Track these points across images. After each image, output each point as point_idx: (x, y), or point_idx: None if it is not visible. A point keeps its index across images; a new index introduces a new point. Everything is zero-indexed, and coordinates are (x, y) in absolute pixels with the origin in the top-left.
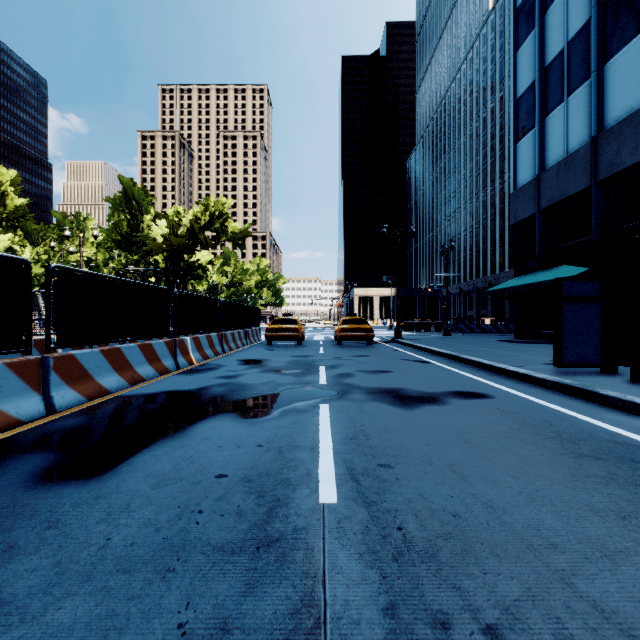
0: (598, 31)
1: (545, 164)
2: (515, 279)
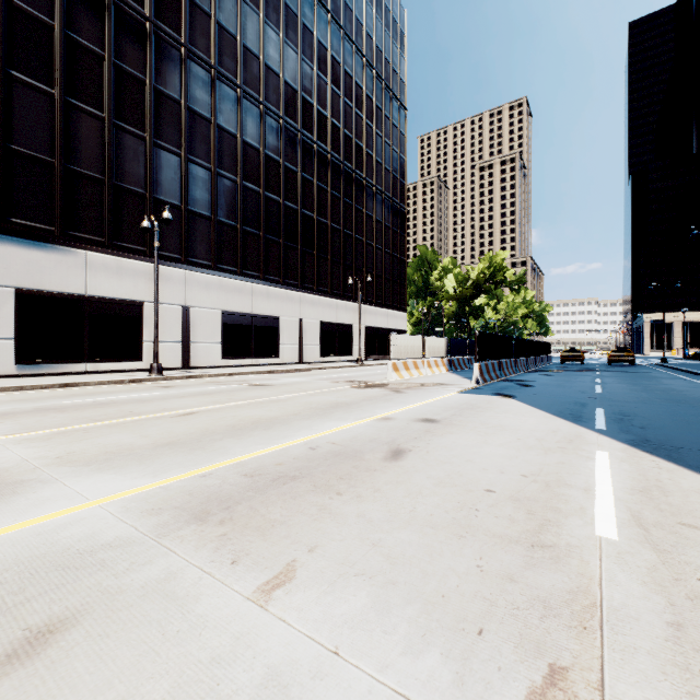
0: None
1: None
2: None
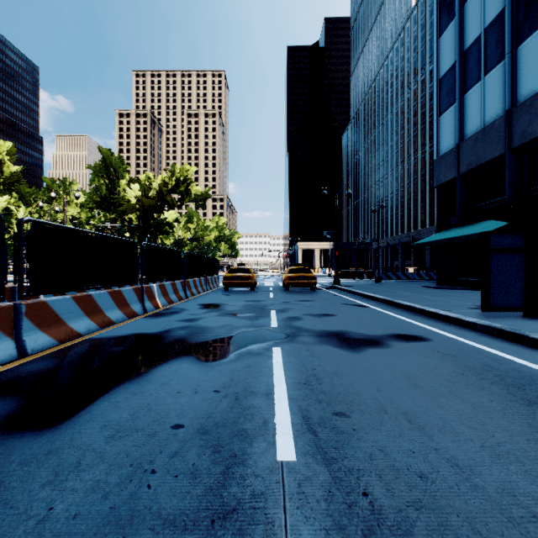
0: (512, 18)
1: (464, 134)
2: (438, 234)
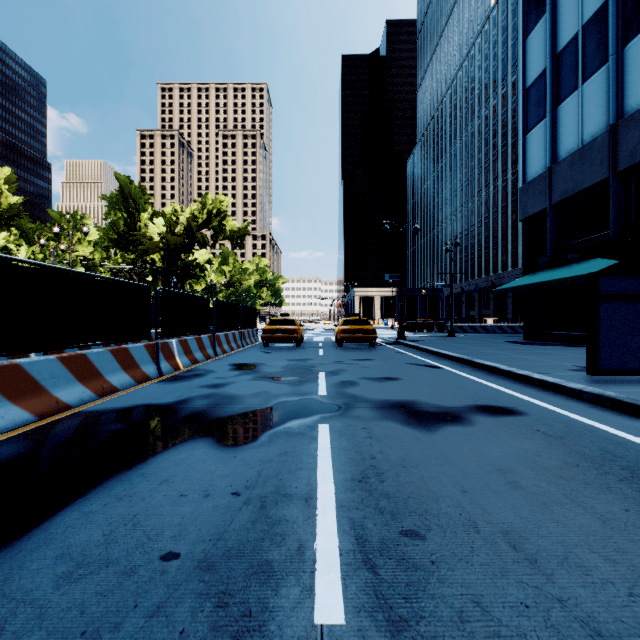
0: (617, 11)
1: (557, 156)
2: (525, 277)
